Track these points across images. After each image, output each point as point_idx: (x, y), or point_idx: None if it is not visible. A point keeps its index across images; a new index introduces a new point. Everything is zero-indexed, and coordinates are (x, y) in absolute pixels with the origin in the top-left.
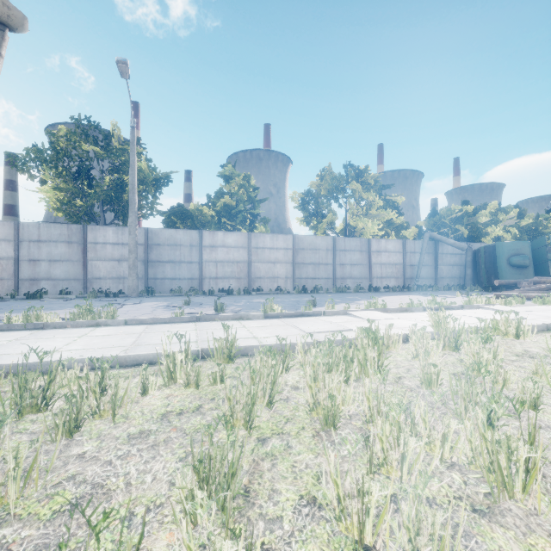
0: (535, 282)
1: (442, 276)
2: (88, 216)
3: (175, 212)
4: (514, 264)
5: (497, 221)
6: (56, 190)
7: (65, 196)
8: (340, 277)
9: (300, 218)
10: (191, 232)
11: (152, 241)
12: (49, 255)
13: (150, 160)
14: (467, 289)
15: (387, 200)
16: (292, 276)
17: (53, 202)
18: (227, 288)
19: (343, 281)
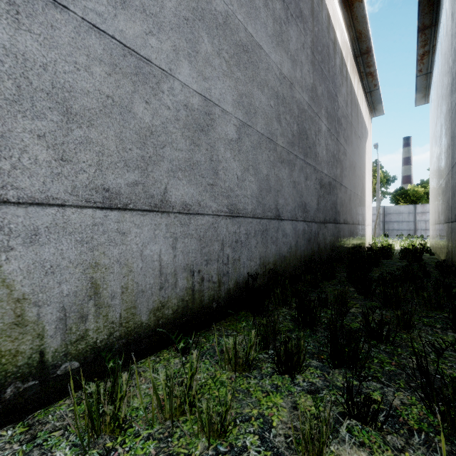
0: None
1: None
2: None
3: (398, 194)
4: None
5: None
6: None
7: None
8: None
9: None
10: (408, 206)
11: (386, 212)
12: None
13: (382, 167)
14: None
15: None
16: None
17: None
18: None
19: None
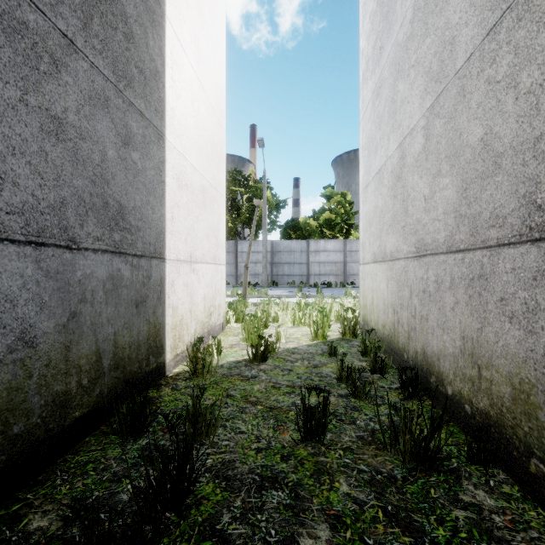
0: None
1: None
2: (235, 233)
3: (289, 226)
4: None
5: None
6: None
7: None
8: None
9: None
10: (301, 241)
11: (276, 249)
12: None
13: (272, 189)
14: None
15: None
16: None
17: None
18: (327, 282)
19: None
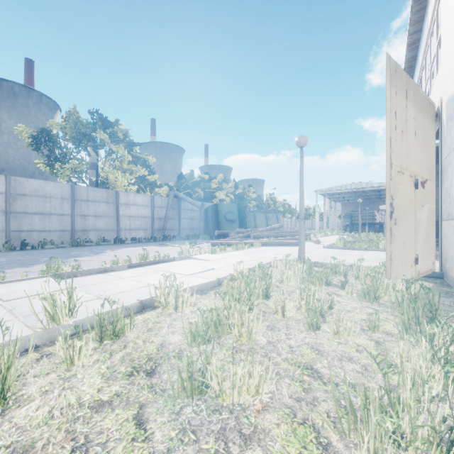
0: (238, 232)
1: (184, 228)
2: None
3: None
4: (228, 219)
5: (222, 188)
6: None
7: None
8: (81, 229)
9: (42, 161)
10: None
11: None
12: None
13: None
14: (200, 238)
15: (139, 157)
16: (4, 229)
17: None
18: None
19: (85, 233)
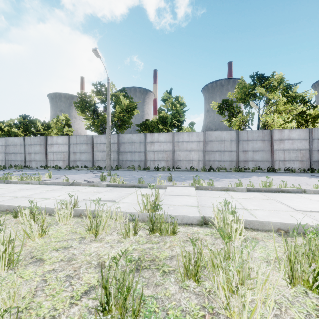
0: None
1: None
2: (101, 130)
3: (141, 124)
4: None
5: None
6: (86, 119)
7: (91, 122)
8: (243, 160)
9: (226, 119)
10: (140, 134)
11: (121, 141)
12: (80, 150)
13: (132, 98)
14: None
15: (295, 96)
16: (203, 160)
17: (86, 125)
18: (156, 167)
19: (245, 163)
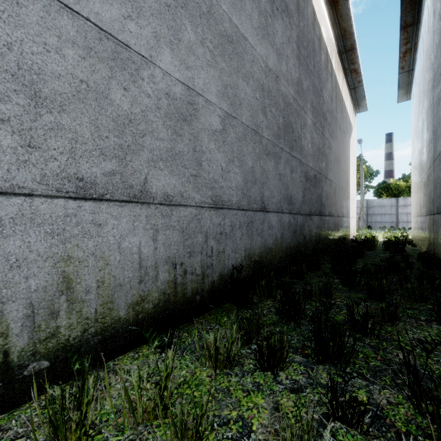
0: None
1: None
2: None
3: (381, 187)
4: None
5: None
6: None
7: None
8: None
9: None
10: (391, 199)
11: (370, 205)
12: None
13: (366, 162)
14: None
15: None
16: None
17: None
18: None
19: None
